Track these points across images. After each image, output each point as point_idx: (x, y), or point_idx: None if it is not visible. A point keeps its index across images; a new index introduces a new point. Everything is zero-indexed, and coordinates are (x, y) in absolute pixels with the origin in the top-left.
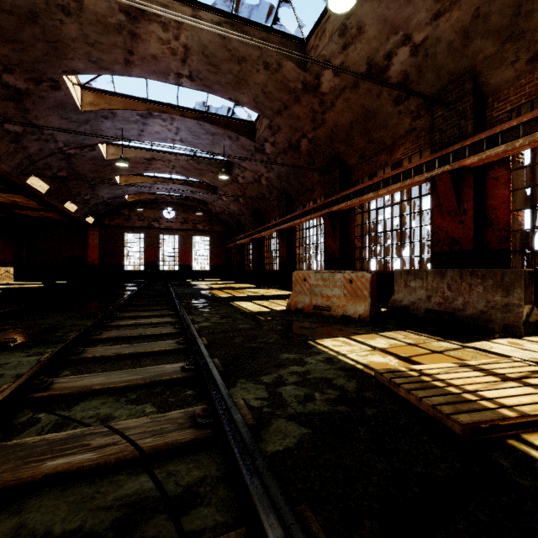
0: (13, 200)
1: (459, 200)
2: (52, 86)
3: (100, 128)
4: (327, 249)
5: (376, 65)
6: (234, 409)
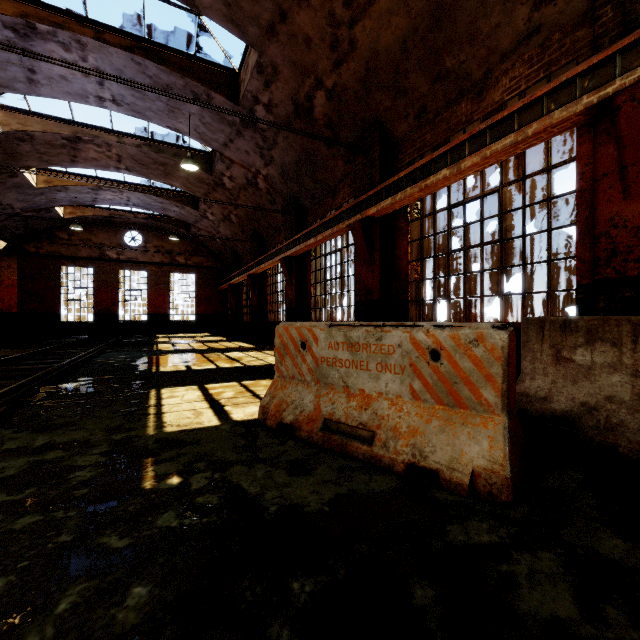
0: None
1: None
2: None
3: None
4: (359, 284)
5: None
6: None
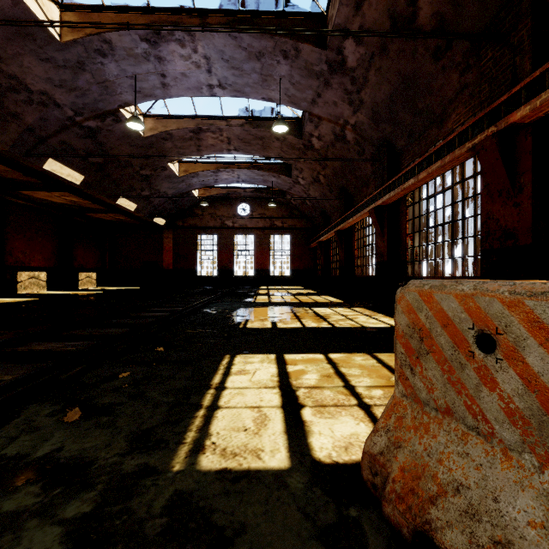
0: (71, 200)
1: None
2: None
3: (106, 77)
4: (487, 226)
5: None
6: None
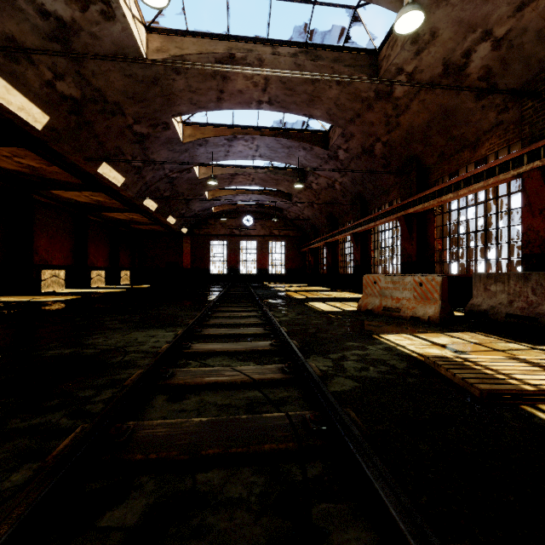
0: (131, 217)
1: None
2: (164, 127)
3: (196, 154)
4: (403, 252)
5: (453, 65)
6: (308, 366)
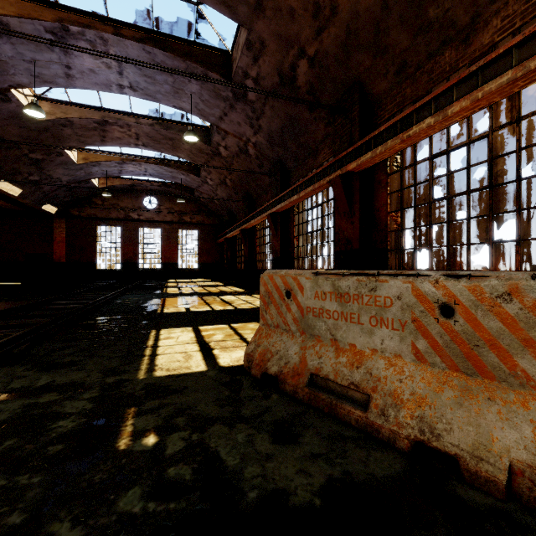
0: None
1: None
2: None
3: None
4: (338, 235)
5: None
6: None
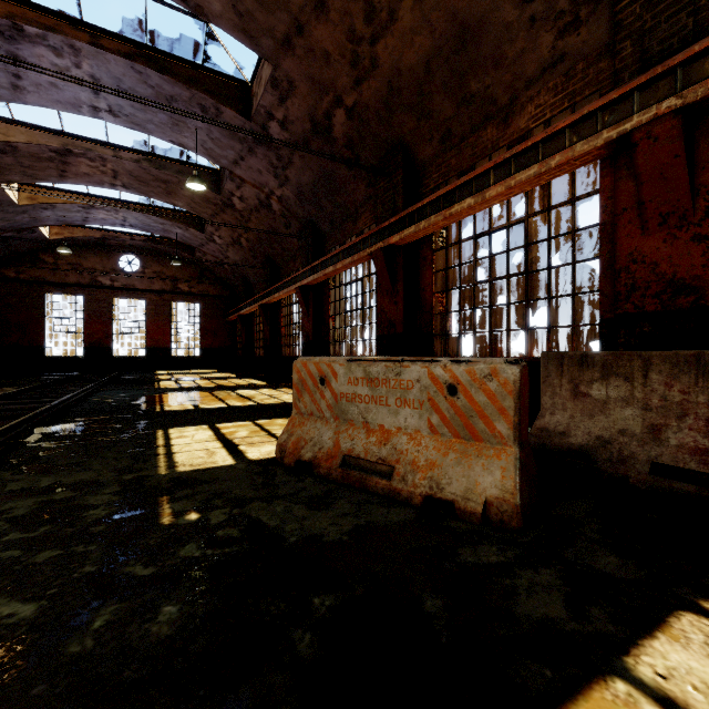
0: None
1: (694, 186)
2: None
3: None
4: (381, 317)
5: None
6: None
